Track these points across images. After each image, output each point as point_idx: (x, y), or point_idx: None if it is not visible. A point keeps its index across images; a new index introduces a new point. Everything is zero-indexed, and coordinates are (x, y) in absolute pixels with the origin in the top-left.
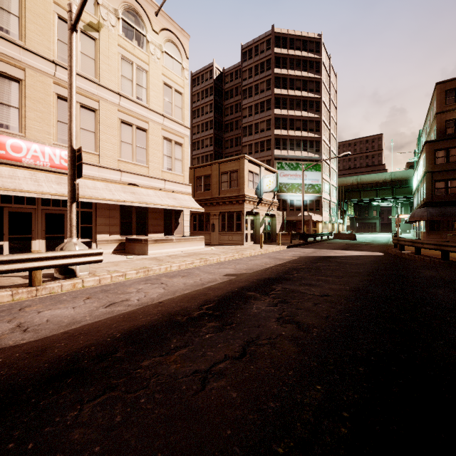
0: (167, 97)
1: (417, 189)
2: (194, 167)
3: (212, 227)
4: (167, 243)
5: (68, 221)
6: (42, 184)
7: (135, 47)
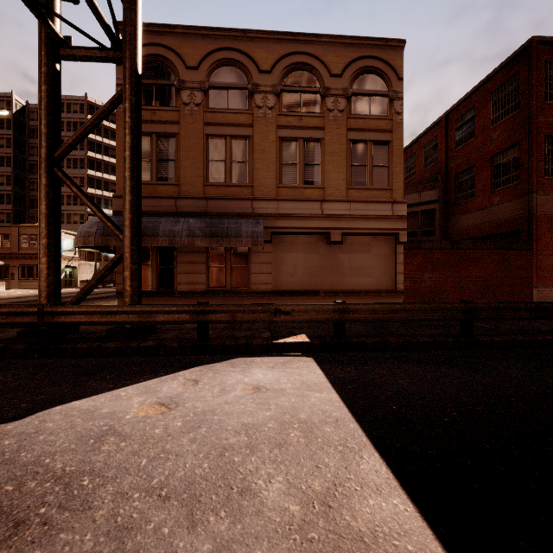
0: None
1: None
2: None
3: (12, 276)
4: None
5: None
6: None
7: None
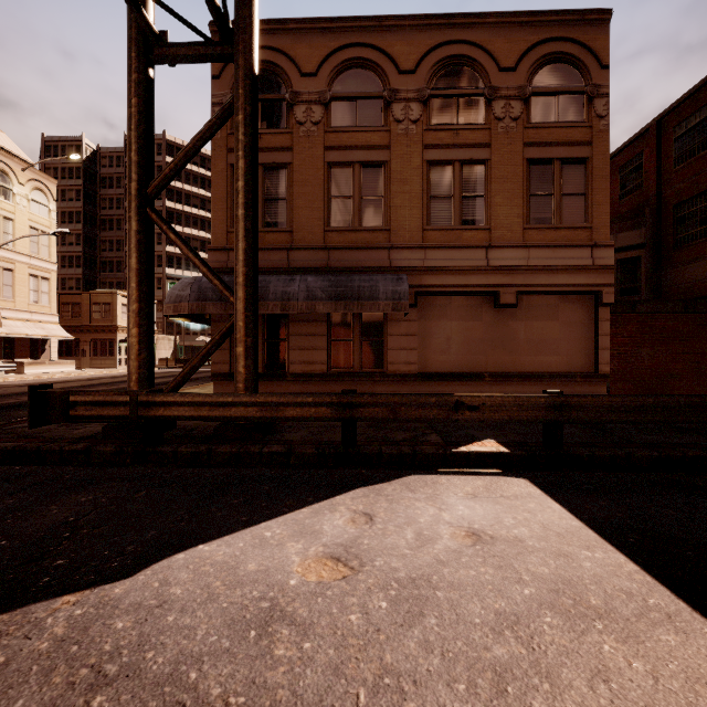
0: (33, 239)
1: None
2: (60, 293)
3: (83, 353)
4: (40, 365)
5: None
6: None
7: (2, 201)
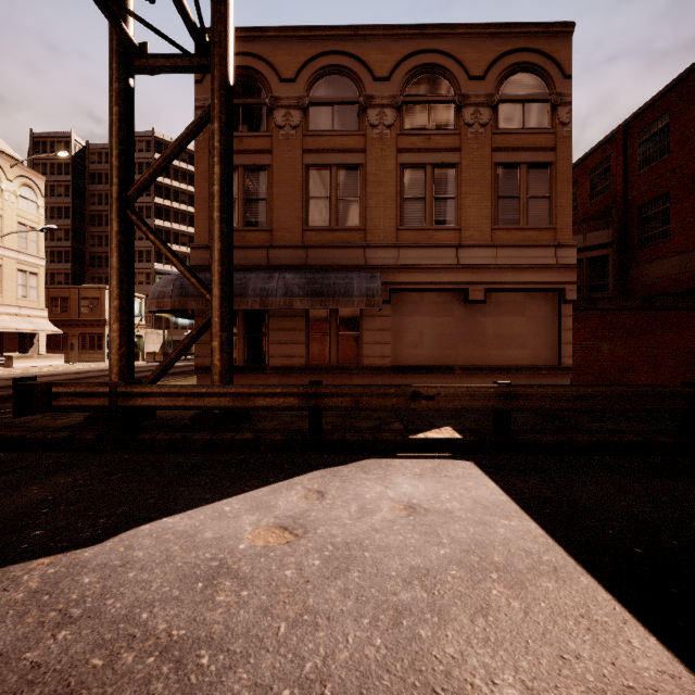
0: (22, 234)
1: None
2: (49, 287)
3: (71, 347)
4: (29, 359)
5: None
6: None
7: None
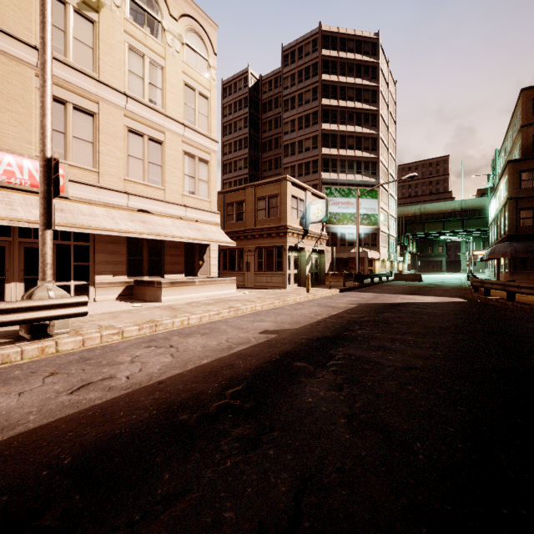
0: (188, 101)
1: (494, 219)
2: (224, 191)
3: (246, 266)
4: (187, 286)
5: (40, 258)
6: (17, 209)
7: (146, 35)
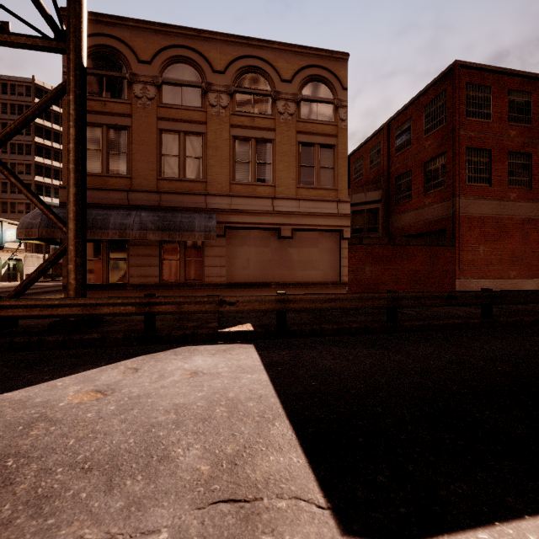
0: None
1: None
2: None
3: None
4: None
5: None
6: None
7: None
